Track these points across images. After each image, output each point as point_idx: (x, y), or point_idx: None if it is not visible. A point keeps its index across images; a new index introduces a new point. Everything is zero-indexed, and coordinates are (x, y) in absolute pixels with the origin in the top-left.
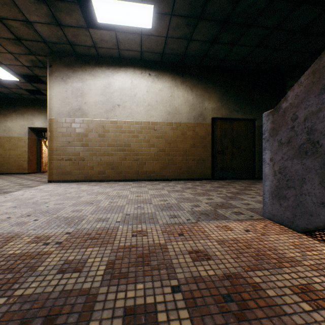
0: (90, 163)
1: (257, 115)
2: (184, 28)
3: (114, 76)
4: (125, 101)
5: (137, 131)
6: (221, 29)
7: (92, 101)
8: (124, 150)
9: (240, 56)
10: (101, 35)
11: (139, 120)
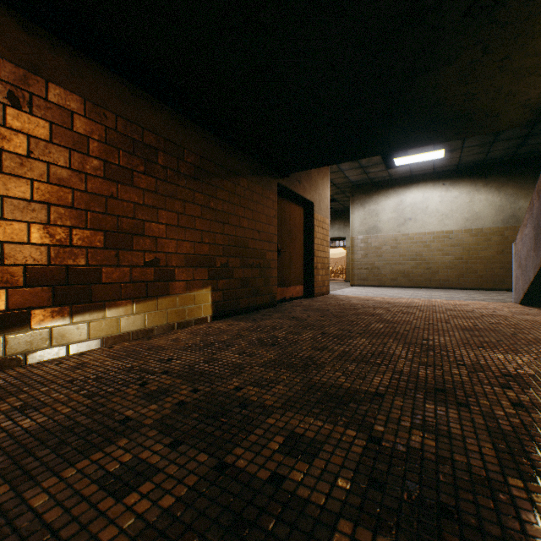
0: (383, 272)
1: None
2: (478, 149)
3: (405, 194)
4: (416, 214)
5: (429, 241)
6: (524, 139)
7: (385, 219)
8: (415, 260)
9: None
10: (396, 170)
11: (431, 230)
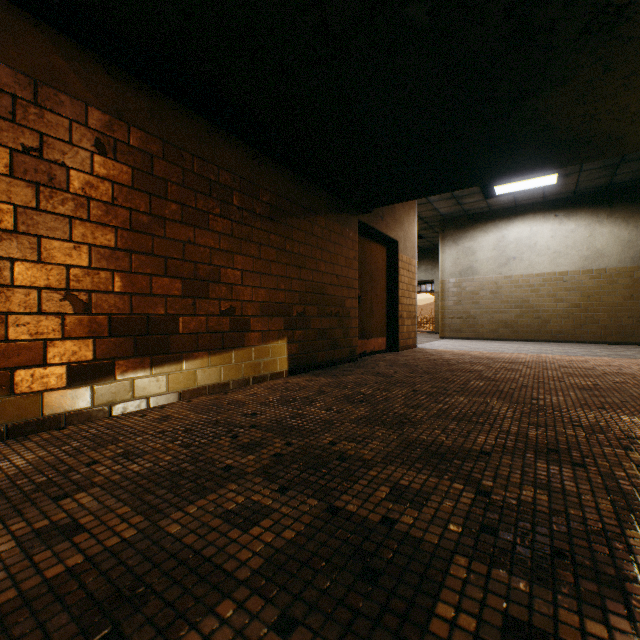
0: (480, 321)
1: None
2: (600, 172)
3: (507, 228)
4: (521, 252)
5: (538, 285)
6: None
7: (483, 258)
8: (520, 307)
9: None
10: (497, 199)
11: (540, 271)
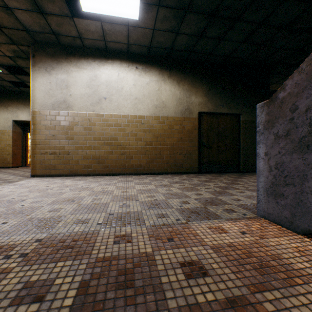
0: (75, 157)
1: (242, 109)
2: (172, 20)
3: (100, 69)
4: (111, 94)
5: (124, 125)
6: (209, 22)
7: (78, 94)
8: (110, 144)
9: (226, 51)
10: (87, 25)
11: (126, 113)
